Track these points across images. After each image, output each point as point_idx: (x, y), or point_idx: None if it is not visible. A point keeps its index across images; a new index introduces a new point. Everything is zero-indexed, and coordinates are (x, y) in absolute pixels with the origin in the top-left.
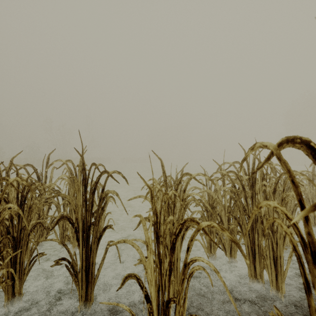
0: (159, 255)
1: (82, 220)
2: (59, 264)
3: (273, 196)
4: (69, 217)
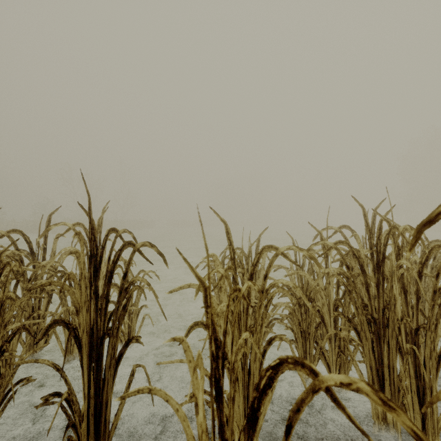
0: (221, 430)
1: (89, 327)
2: (50, 404)
3: (416, 284)
4: (68, 321)
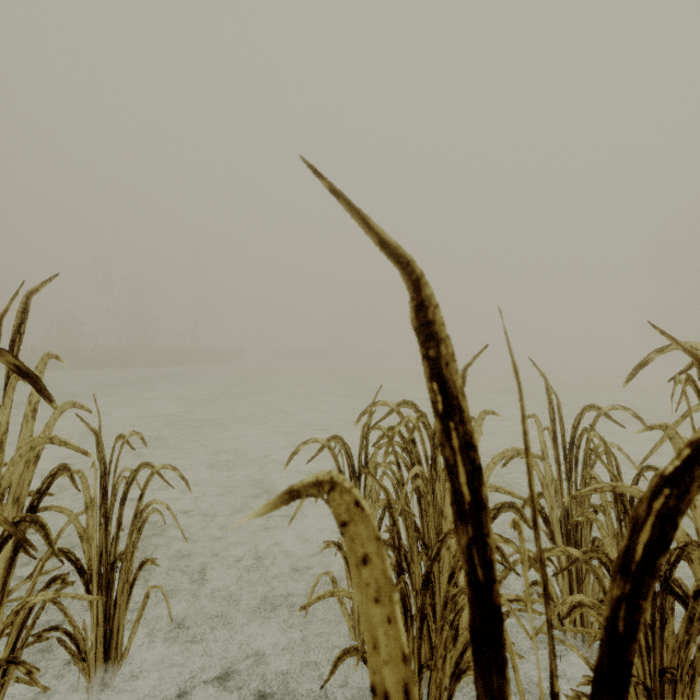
0: None
1: None
2: None
3: None
4: None
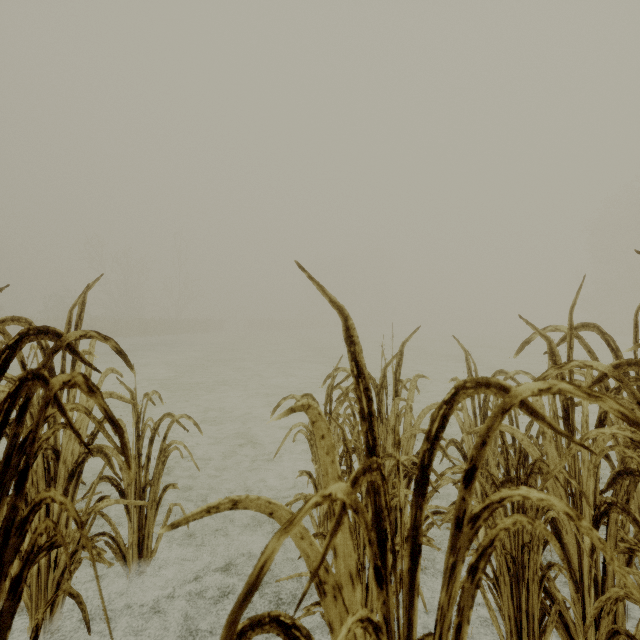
0: None
1: None
2: None
3: None
4: None
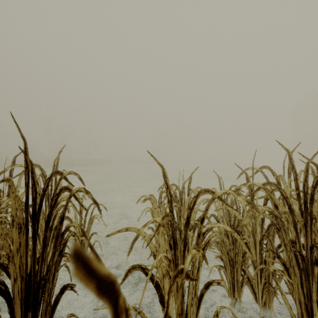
0: None
1: (25, 273)
2: None
3: None
4: (7, 265)
